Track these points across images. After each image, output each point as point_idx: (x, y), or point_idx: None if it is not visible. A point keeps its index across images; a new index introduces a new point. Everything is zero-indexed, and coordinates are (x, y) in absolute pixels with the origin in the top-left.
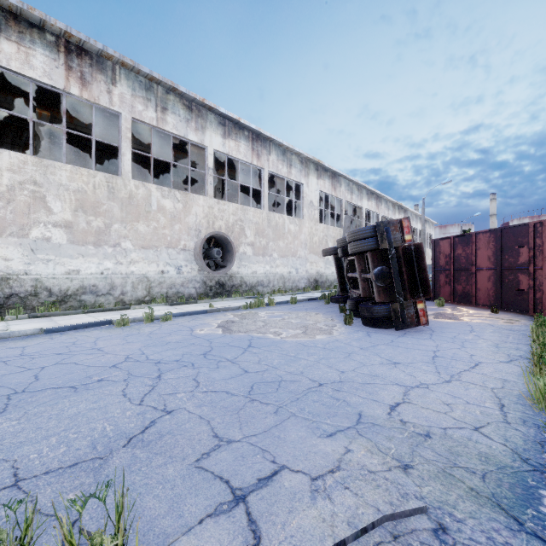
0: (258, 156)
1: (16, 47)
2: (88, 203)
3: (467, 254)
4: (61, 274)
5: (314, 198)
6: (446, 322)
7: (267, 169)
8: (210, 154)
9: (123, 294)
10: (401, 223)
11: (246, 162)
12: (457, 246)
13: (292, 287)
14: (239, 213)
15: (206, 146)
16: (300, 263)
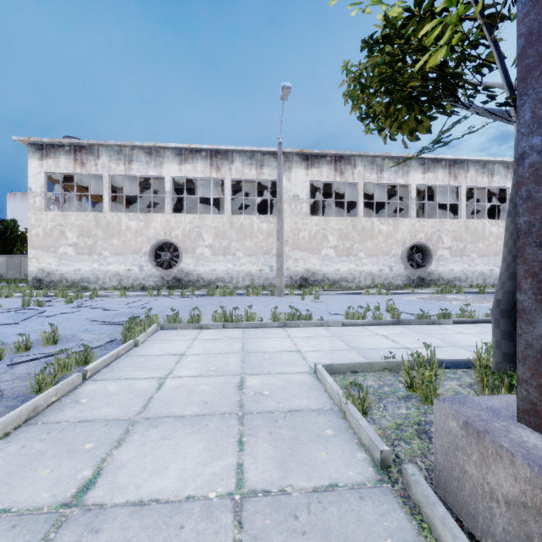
0: (455, 177)
1: (317, 170)
2: (343, 235)
3: None
4: (333, 271)
5: None
6: None
7: (464, 185)
8: (412, 189)
9: (359, 282)
10: None
11: (444, 185)
12: None
13: (494, 284)
14: (436, 226)
15: (410, 184)
16: None
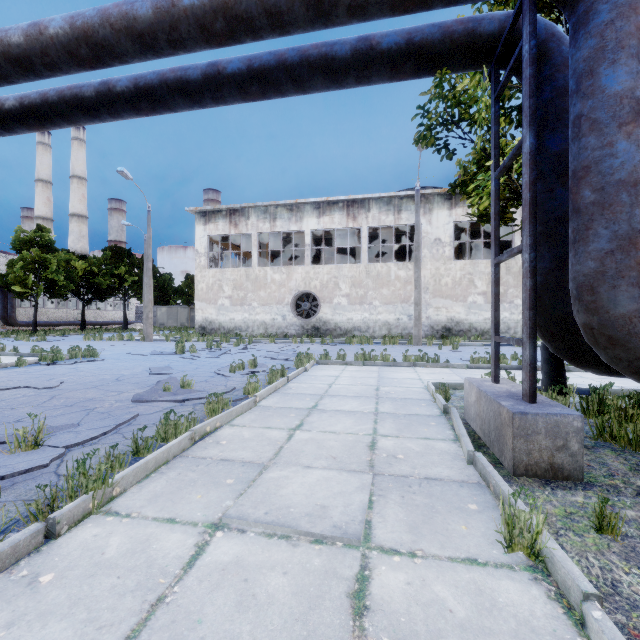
0: None
1: (462, 209)
2: None
3: None
4: (481, 320)
5: None
6: None
7: None
8: None
9: (515, 333)
10: None
11: None
12: None
13: None
14: None
15: None
16: None
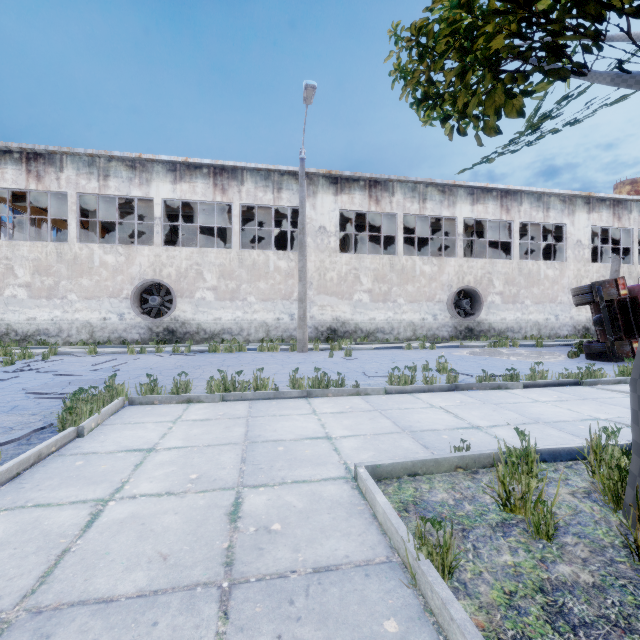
0: (508, 210)
1: (348, 196)
2: (379, 276)
3: None
4: (367, 320)
5: (582, 236)
6: None
7: (518, 220)
8: (460, 223)
9: (398, 334)
10: (616, 282)
11: (495, 219)
12: None
13: (549, 335)
14: (487, 267)
15: (457, 217)
16: (561, 309)
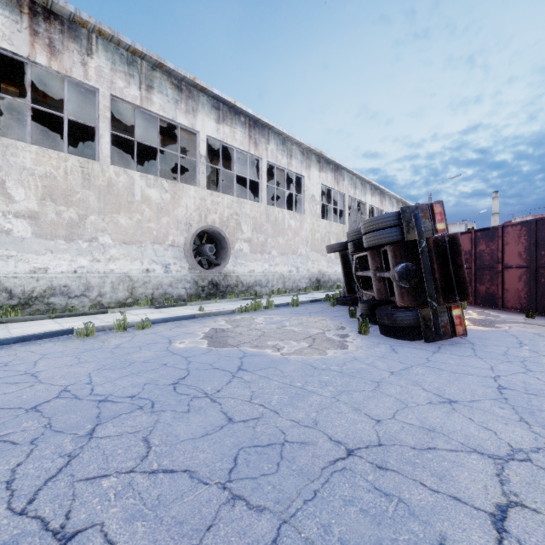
0: (256, 145)
1: None
2: (58, 191)
3: (492, 250)
4: (25, 272)
5: (316, 192)
6: (481, 331)
7: (265, 159)
8: (202, 140)
9: (100, 296)
10: (432, 209)
11: (243, 151)
12: (479, 241)
13: (292, 288)
14: (234, 206)
15: (198, 131)
16: (301, 261)
